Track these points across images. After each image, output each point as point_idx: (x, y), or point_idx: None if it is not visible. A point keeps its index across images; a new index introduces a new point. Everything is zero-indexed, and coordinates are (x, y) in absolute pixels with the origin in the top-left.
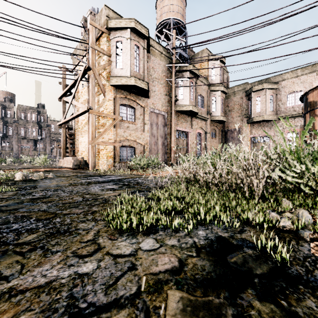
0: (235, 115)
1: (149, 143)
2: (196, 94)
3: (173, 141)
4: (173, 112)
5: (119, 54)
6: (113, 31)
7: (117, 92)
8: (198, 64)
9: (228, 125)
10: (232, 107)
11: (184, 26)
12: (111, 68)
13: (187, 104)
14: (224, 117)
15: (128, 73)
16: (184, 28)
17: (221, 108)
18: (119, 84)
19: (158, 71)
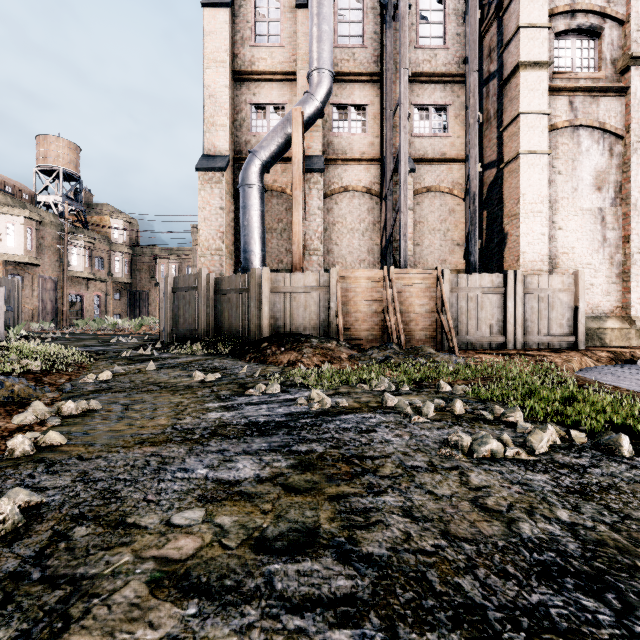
0: (144, 276)
1: (39, 307)
2: (92, 260)
3: (66, 306)
4: (66, 278)
5: (11, 234)
6: (4, 214)
7: (6, 265)
8: (98, 217)
9: (137, 286)
10: (141, 267)
11: (78, 176)
12: (1, 245)
13: (82, 271)
14: (130, 278)
15: (22, 253)
16: (78, 177)
17: (126, 269)
18: (12, 260)
19: (48, 240)
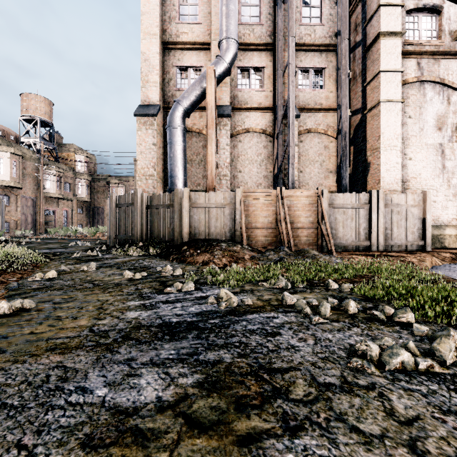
0: (100, 196)
1: (21, 219)
2: (61, 185)
3: (42, 218)
4: (42, 198)
5: (1, 165)
6: None
7: None
8: (66, 153)
9: (95, 204)
10: (98, 190)
11: (51, 123)
12: None
13: (54, 193)
14: (89, 198)
15: (9, 179)
16: (51, 124)
17: (86, 191)
18: (1, 184)
19: (28, 169)
